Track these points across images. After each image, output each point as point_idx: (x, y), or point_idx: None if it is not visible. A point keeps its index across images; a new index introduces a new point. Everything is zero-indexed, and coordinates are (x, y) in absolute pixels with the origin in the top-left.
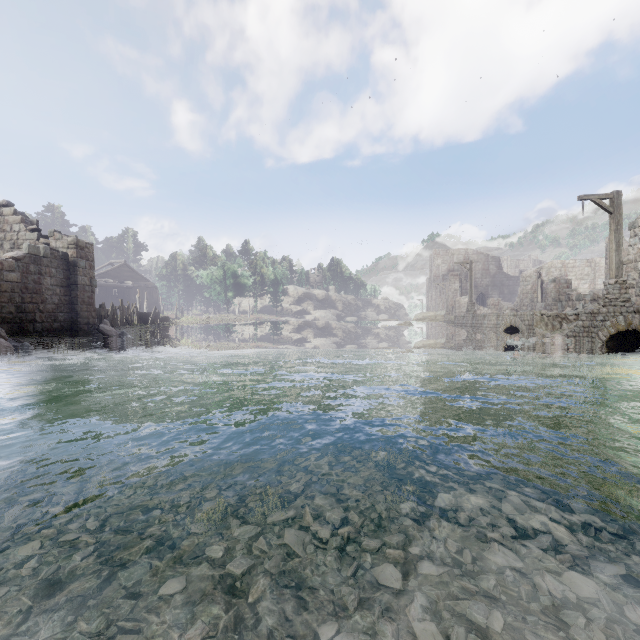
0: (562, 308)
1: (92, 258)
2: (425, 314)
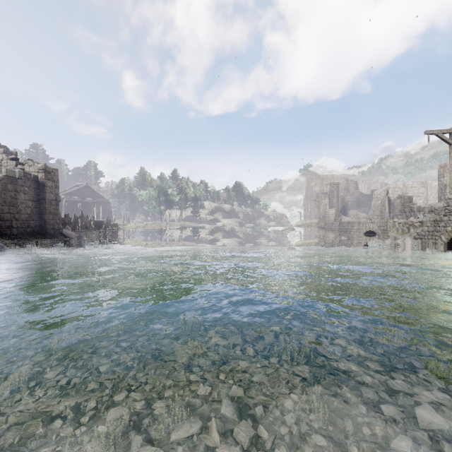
0: (406, 217)
1: (57, 180)
2: (303, 222)
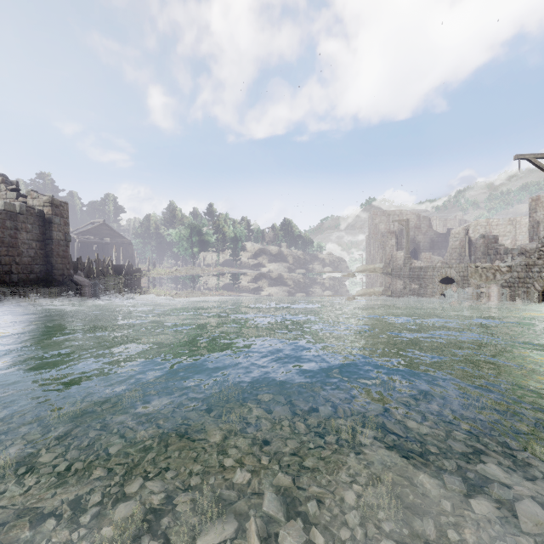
0: (490, 261)
1: (67, 215)
2: (365, 267)
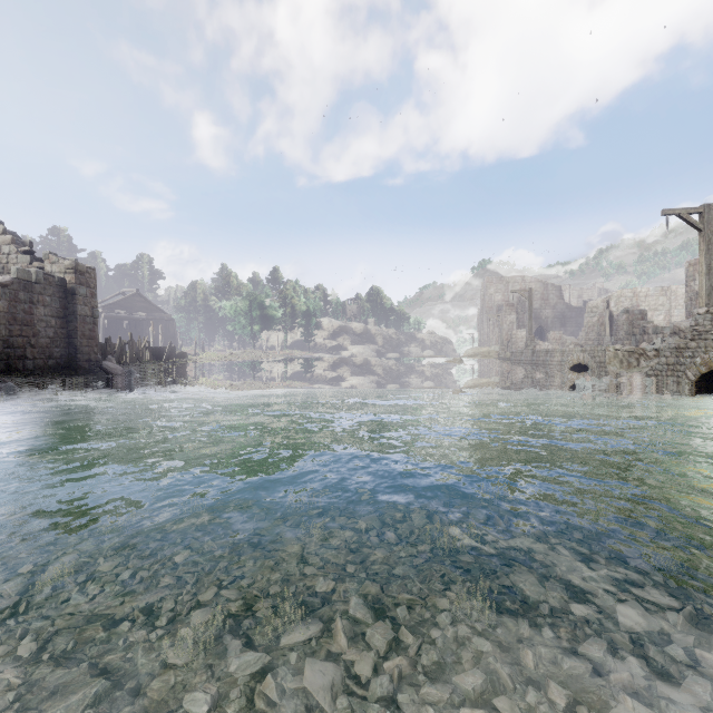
0: (636, 343)
1: (94, 285)
2: (477, 350)
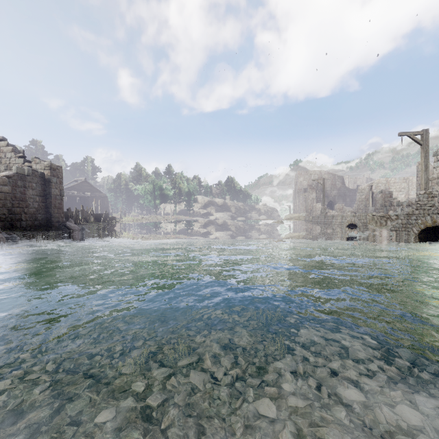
0: (386, 211)
1: (61, 176)
2: (292, 215)
